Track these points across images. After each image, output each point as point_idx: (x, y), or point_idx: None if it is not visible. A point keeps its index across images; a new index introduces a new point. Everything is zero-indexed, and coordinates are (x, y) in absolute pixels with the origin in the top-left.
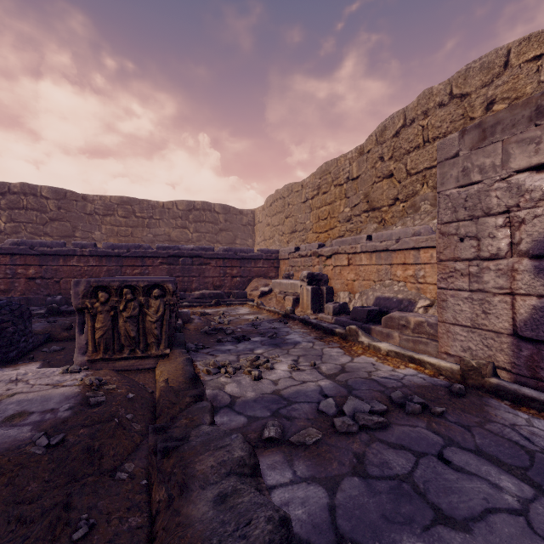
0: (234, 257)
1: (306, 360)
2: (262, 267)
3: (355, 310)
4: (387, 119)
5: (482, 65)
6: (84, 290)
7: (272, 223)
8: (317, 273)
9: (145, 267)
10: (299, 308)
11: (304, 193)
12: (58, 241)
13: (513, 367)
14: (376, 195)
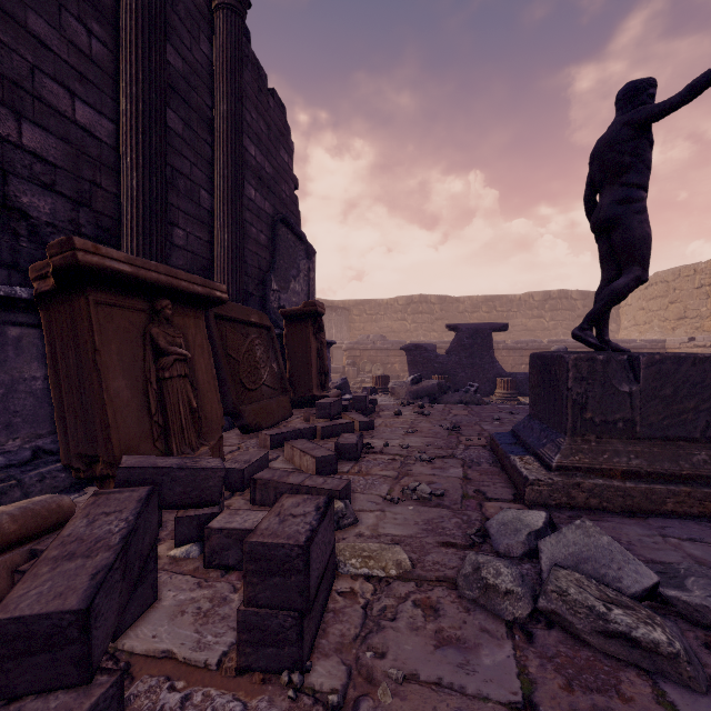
0: None
1: None
2: None
3: None
4: None
5: None
6: None
7: (648, 308)
8: None
9: None
10: None
11: (698, 279)
12: None
13: None
14: None
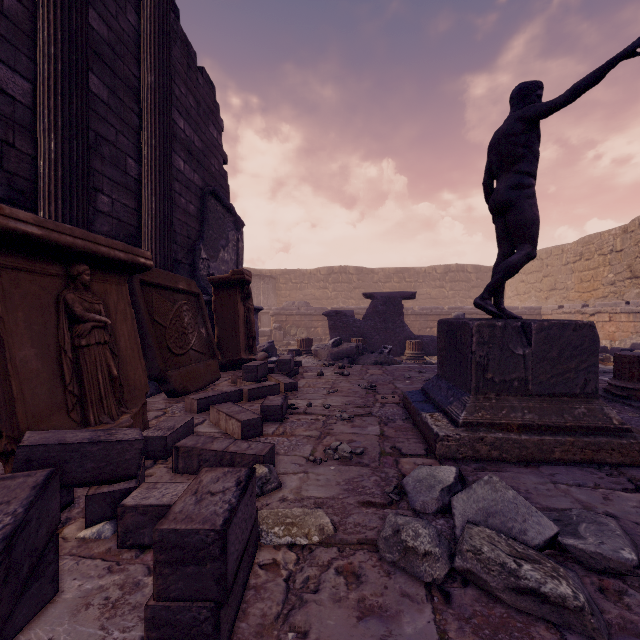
0: None
1: None
2: None
3: (612, 349)
4: None
5: None
6: None
7: (527, 281)
8: None
9: None
10: None
11: (565, 257)
12: None
13: None
14: (638, 268)
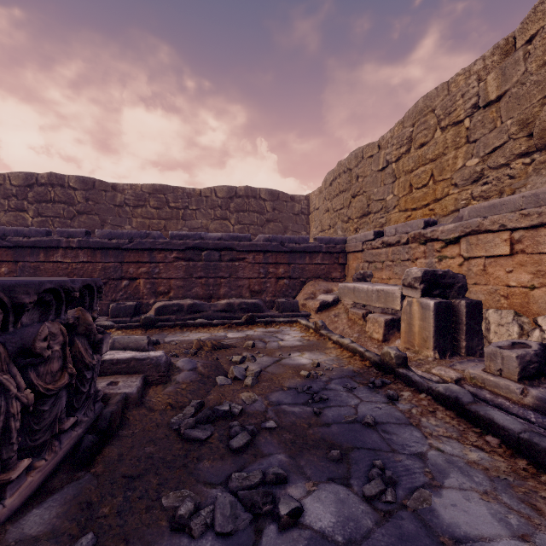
0: (279, 249)
1: None
2: (320, 264)
3: None
4: None
5: None
6: None
7: (332, 208)
8: (442, 271)
9: (155, 264)
10: (400, 342)
11: (383, 155)
12: (38, 229)
13: None
14: None
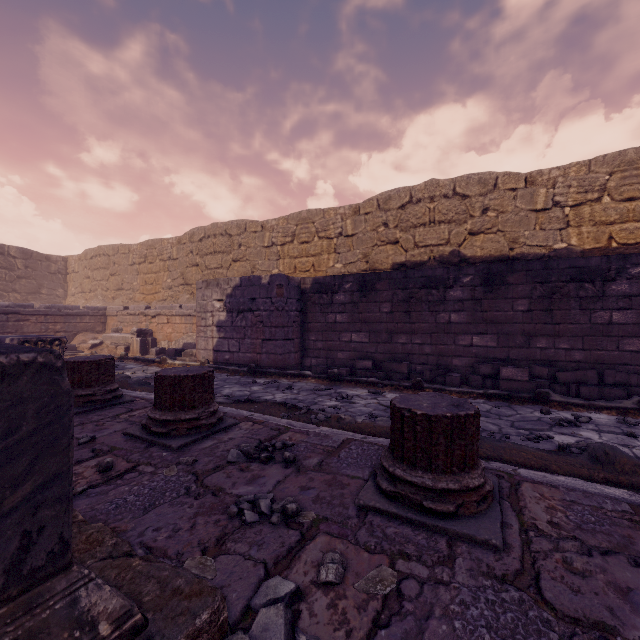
0: (58, 313)
1: (139, 371)
2: (88, 322)
3: (169, 350)
4: (195, 228)
5: (237, 224)
6: (18, 343)
7: (94, 277)
8: (145, 329)
9: None
10: (130, 354)
11: (132, 257)
12: None
13: (214, 360)
14: (189, 276)
